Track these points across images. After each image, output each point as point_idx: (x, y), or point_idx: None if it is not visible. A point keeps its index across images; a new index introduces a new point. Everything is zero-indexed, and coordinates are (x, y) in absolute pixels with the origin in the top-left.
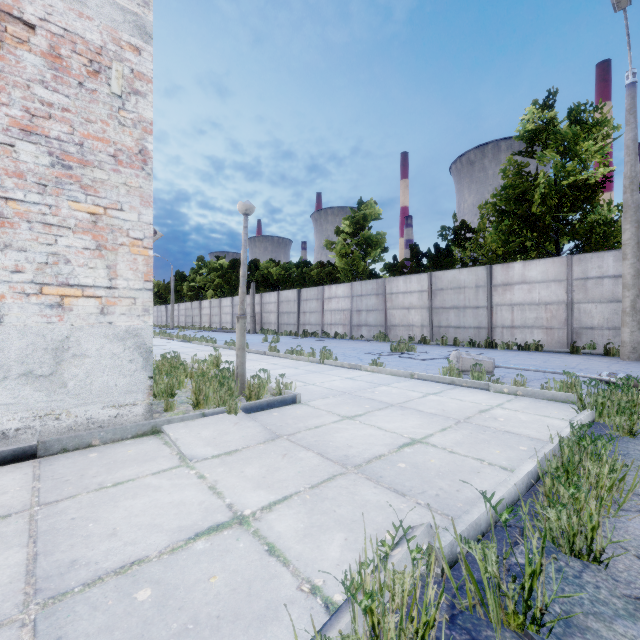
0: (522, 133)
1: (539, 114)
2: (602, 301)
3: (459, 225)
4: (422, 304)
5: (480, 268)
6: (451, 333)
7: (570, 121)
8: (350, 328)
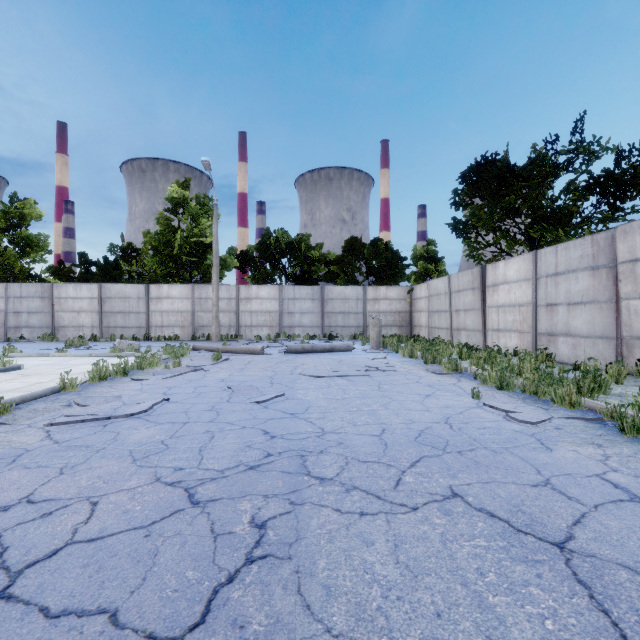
0: (170, 197)
1: (180, 190)
2: (208, 311)
3: (127, 244)
4: (93, 309)
5: (141, 285)
6: (119, 332)
7: (197, 202)
8: (5, 330)
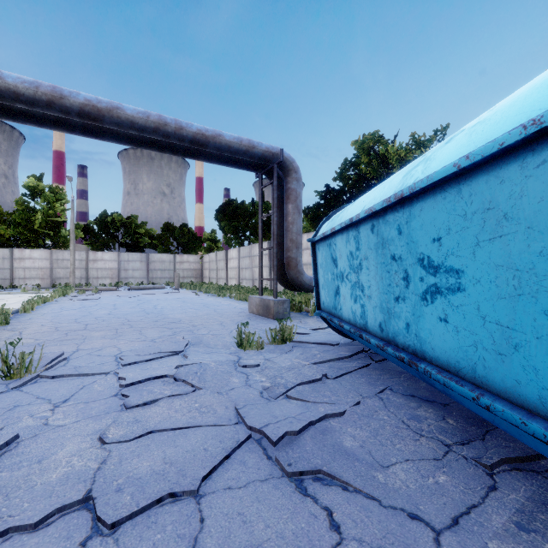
0: (27, 186)
1: (37, 182)
2: (64, 268)
3: None
4: None
5: (6, 249)
6: None
7: (51, 191)
8: None
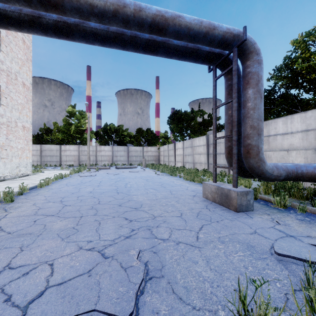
0: (68, 111)
1: (72, 109)
2: (85, 155)
3: (46, 127)
4: (37, 154)
5: (58, 145)
6: (48, 163)
7: (79, 113)
8: None
